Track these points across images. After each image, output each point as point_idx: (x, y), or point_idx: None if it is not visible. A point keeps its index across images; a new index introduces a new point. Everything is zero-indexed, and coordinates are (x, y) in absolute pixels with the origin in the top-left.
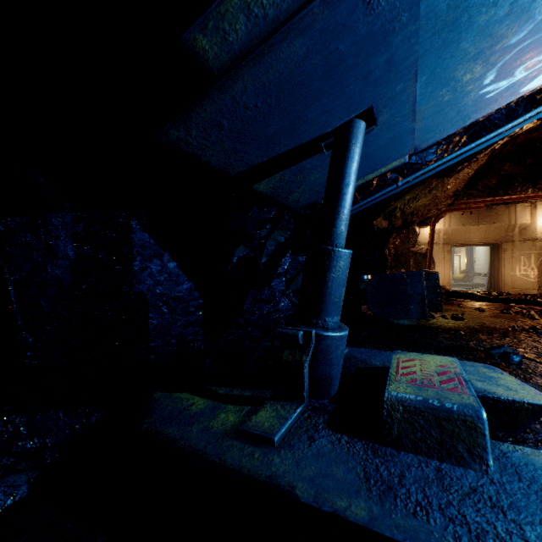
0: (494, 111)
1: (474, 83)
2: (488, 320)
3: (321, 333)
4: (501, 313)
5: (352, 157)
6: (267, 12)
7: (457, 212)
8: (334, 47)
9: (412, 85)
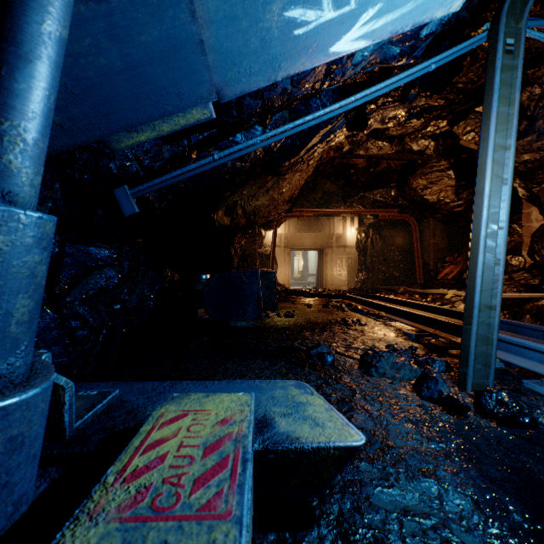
0: (311, 89)
1: None
2: (313, 315)
3: None
4: (323, 308)
5: None
6: None
7: (295, 220)
8: None
9: None
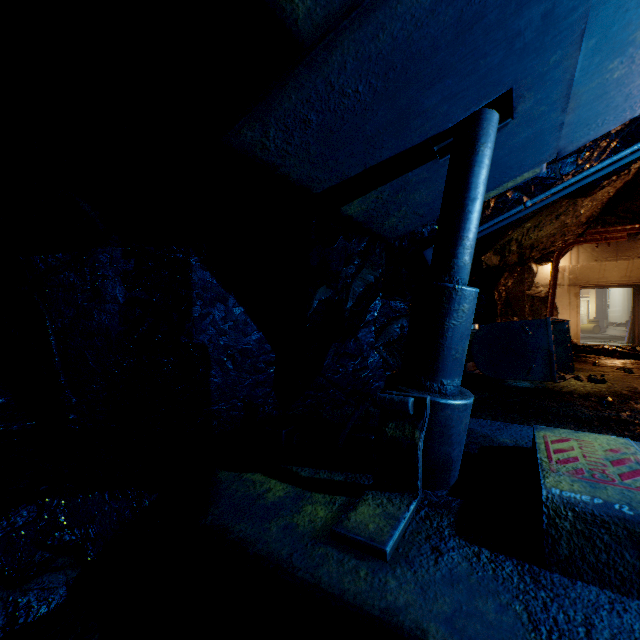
0: None
1: None
2: (639, 384)
3: (438, 400)
4: None
5: (481, 161)
6: None
7: (588, 245)
8: None
9: (572, 55)
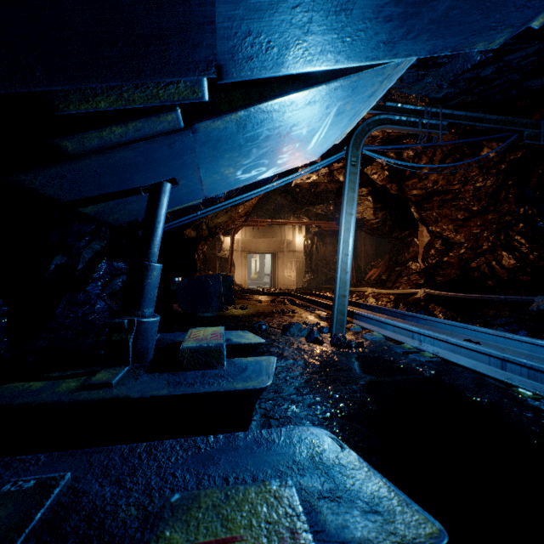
0: None
1: (232, 174)
2: (262, 308)
3: (141, 319)
4: (271, 303)
5: (163, 205)
6: (113, 140)
7: (251, 227)
8: (151, 156)
9: (197, 172)
